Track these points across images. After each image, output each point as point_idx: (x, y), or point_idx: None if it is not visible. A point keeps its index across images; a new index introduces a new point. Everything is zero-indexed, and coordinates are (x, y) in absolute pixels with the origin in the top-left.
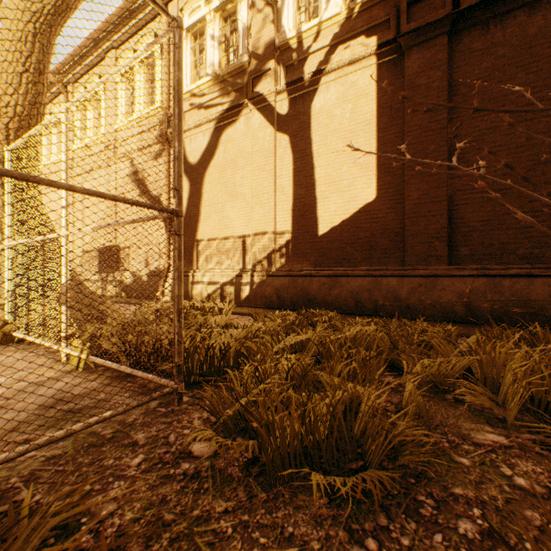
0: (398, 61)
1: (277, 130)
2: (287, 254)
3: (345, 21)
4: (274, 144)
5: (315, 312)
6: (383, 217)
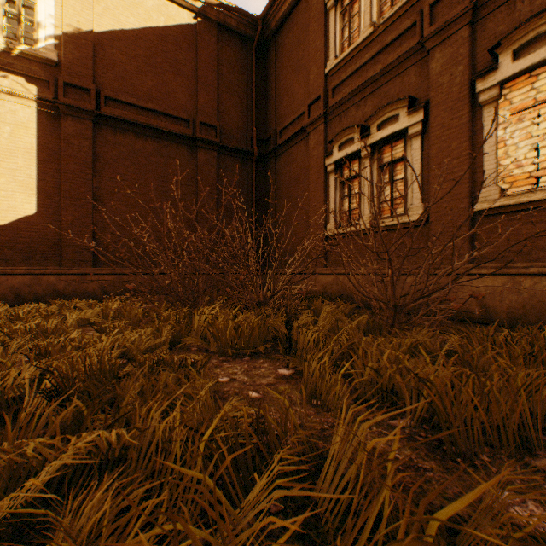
0: (57, 117)
1: None
2: None
3: (4, 53)
4: None
5: None
6: (44, 229)
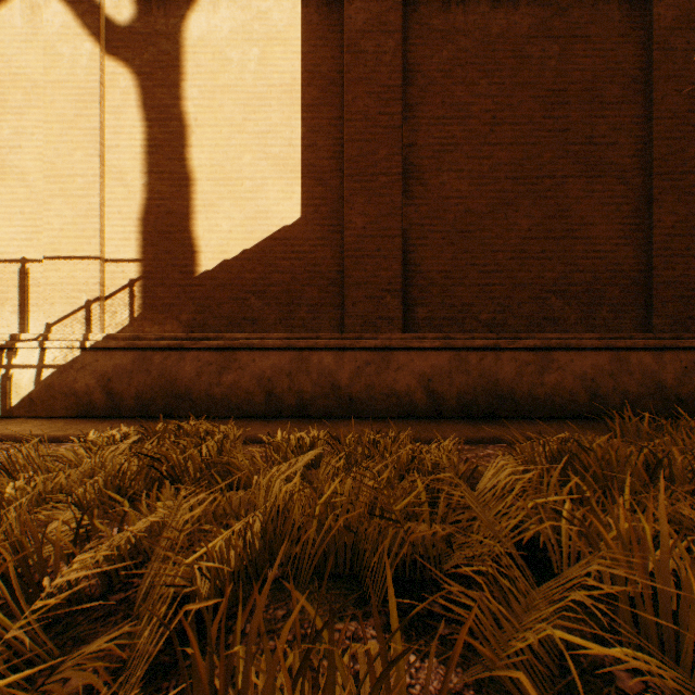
0: (334, 4)
1: (108, 53)
2: (130, 305)
3: None
4: (99, 77)
5: (188, 425)
6: (312, 252)
